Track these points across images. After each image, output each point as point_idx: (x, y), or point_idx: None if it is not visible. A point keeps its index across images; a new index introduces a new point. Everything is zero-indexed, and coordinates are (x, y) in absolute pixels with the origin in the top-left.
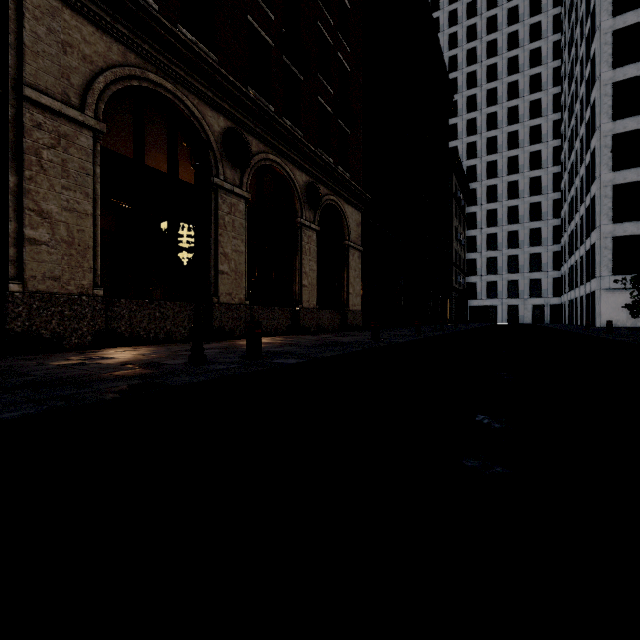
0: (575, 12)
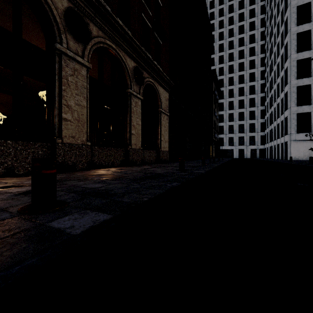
0: (274, 1)
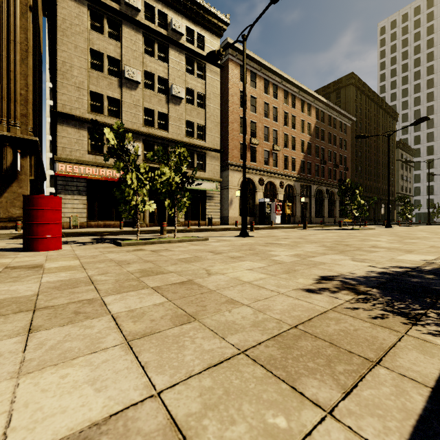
0: None
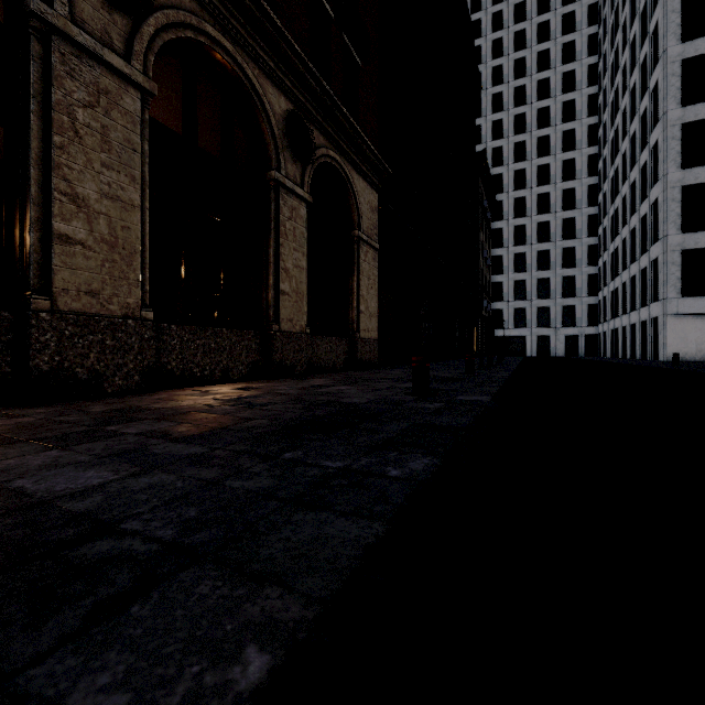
0: None
